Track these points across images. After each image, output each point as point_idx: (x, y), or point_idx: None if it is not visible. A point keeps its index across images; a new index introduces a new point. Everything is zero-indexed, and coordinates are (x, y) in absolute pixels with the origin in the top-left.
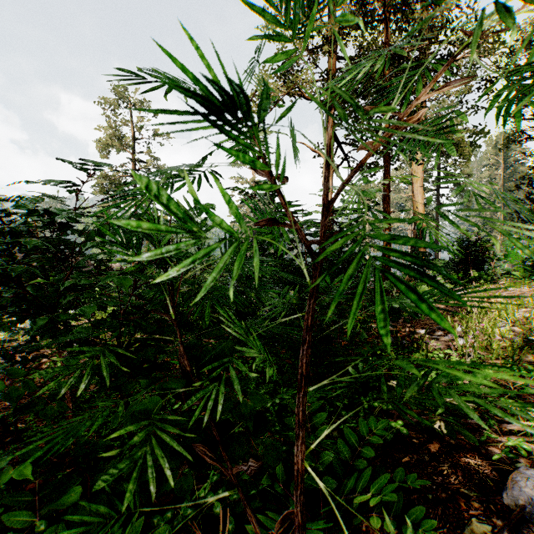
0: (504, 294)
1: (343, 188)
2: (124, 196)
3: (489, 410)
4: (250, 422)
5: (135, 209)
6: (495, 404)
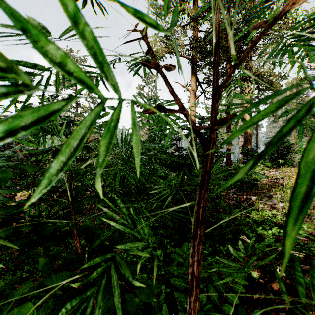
0: None
1: (236, 69)
2: (1, 77)
3: (312, 258)
4: (137, 313)
5: (26, 98)
6: (312, 250)
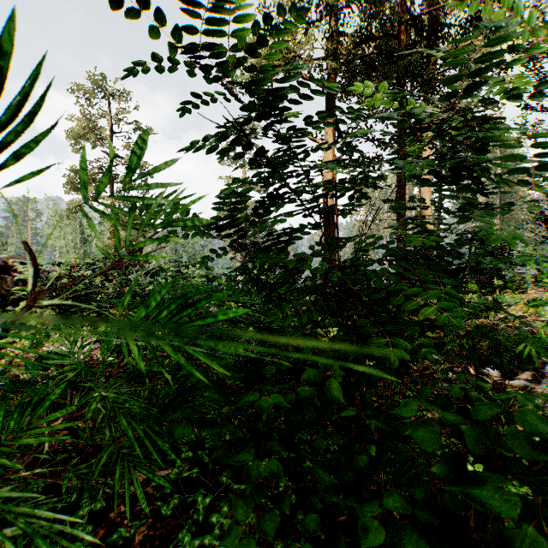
0: None
1: None
2: None
3: None
4: None
5: None
6: None
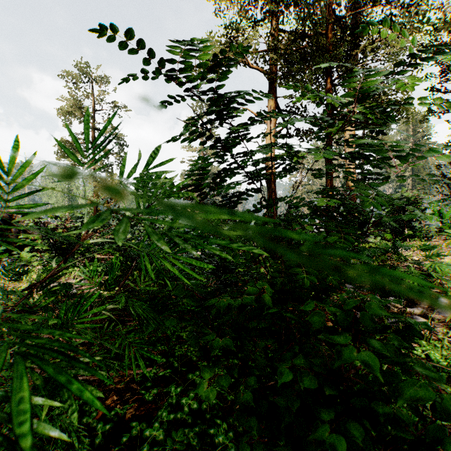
0: None
1: None
2: None
3: None
4: None
5: None
6: None
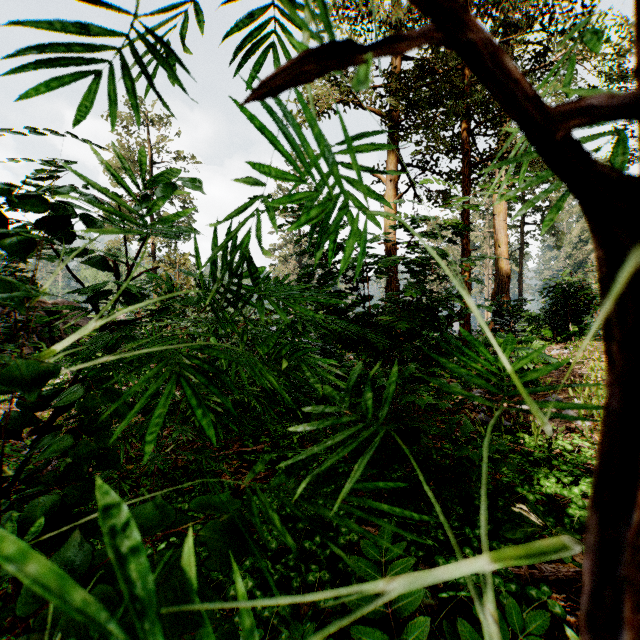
0: None
1: None
2: None
3: None
4: None
5: None
6: None
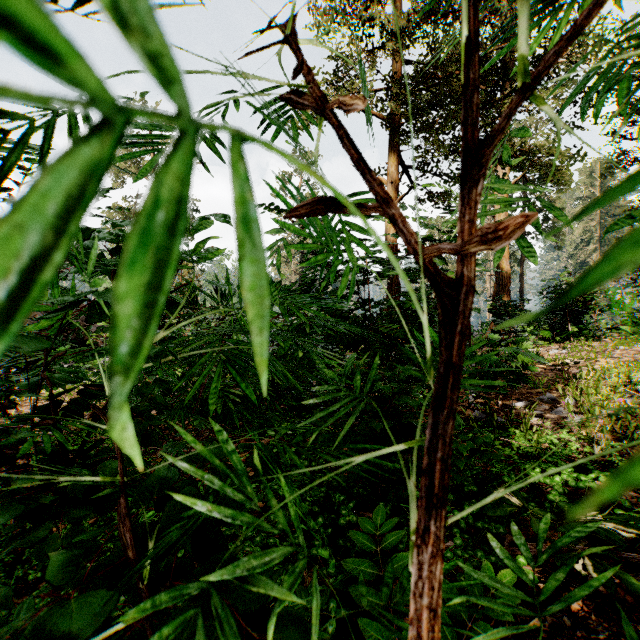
0: (615, 354)
1: (527, 95)
2: None
3: None
4: None
5: None
6: None
